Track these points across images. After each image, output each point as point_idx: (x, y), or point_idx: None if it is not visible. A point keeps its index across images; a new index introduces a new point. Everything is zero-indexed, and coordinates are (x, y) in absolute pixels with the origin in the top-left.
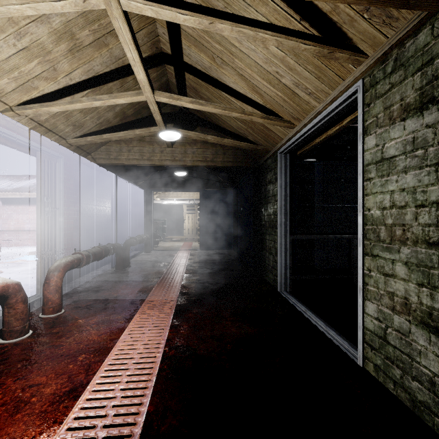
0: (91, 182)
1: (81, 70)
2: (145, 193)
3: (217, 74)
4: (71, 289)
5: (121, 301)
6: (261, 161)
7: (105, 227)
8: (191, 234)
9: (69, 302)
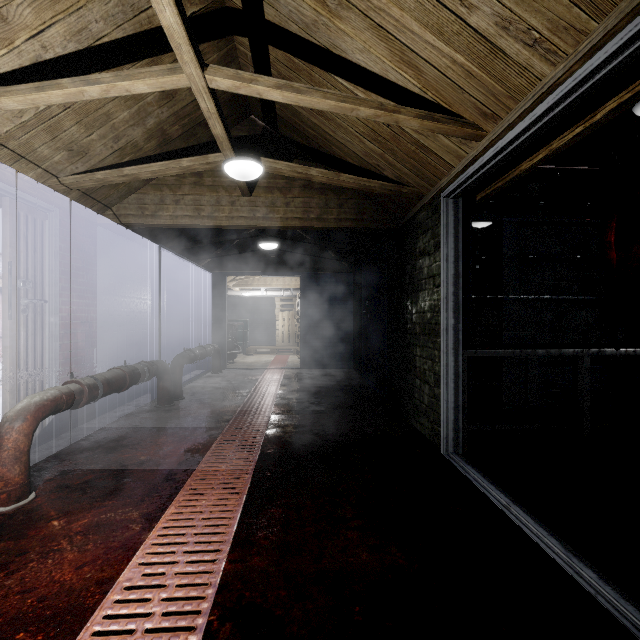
0: (116, 257)
1: (64, 28)
2: (212, 278)
3: (328, 36)
4: (69, 443)
5: (149, 473)
6: (406, 217)
7: (143, 332)
8: (286, 342)
9: (53, 473)
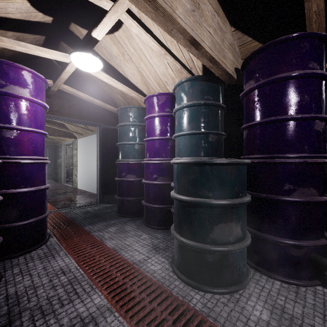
0: None
1: None
2: None
3: None
4: None
5: None
6: (57, 144)
7: None
8: None
9: None
